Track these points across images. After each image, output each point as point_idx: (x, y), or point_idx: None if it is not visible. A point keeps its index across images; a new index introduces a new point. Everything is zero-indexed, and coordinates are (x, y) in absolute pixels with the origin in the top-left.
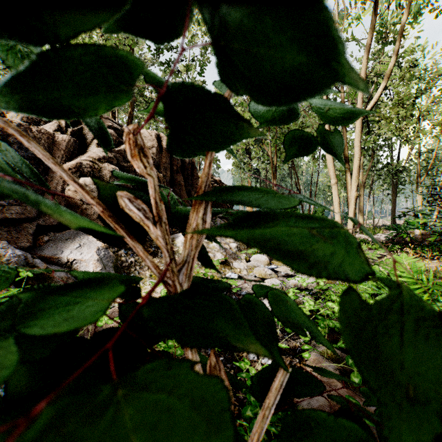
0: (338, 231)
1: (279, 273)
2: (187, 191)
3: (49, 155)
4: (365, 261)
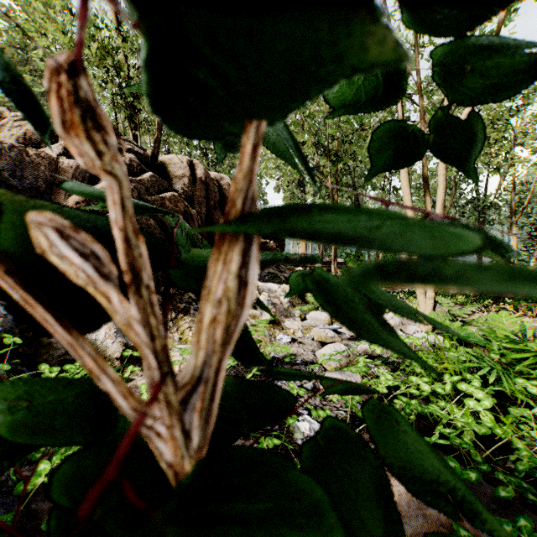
0: None
1: (343, 334)
2: None
3: None
4: None
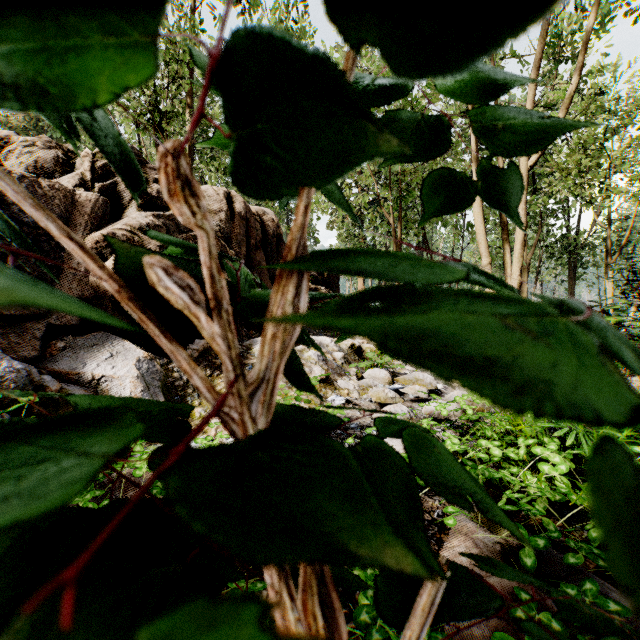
0: (555, 322)
1: (406, 395)
2: (271, 276)
3: (11, 187)
4: (624, 381)
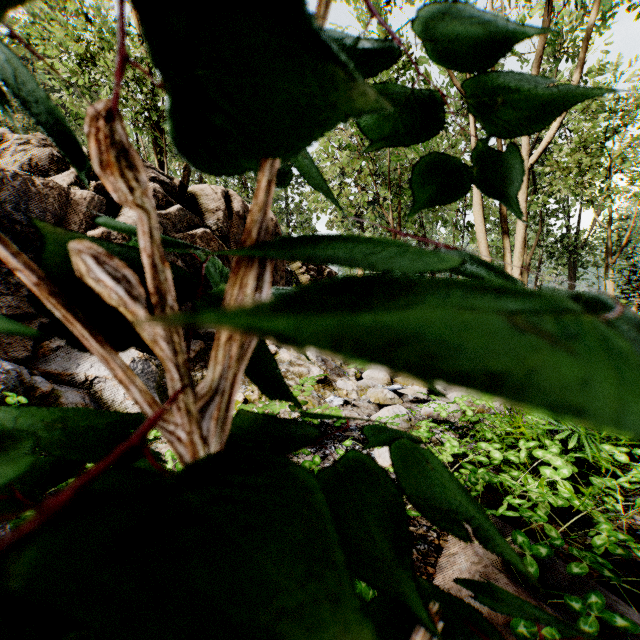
0: (579, 320)
1: (405, 396)
2: None
3: None
4: None
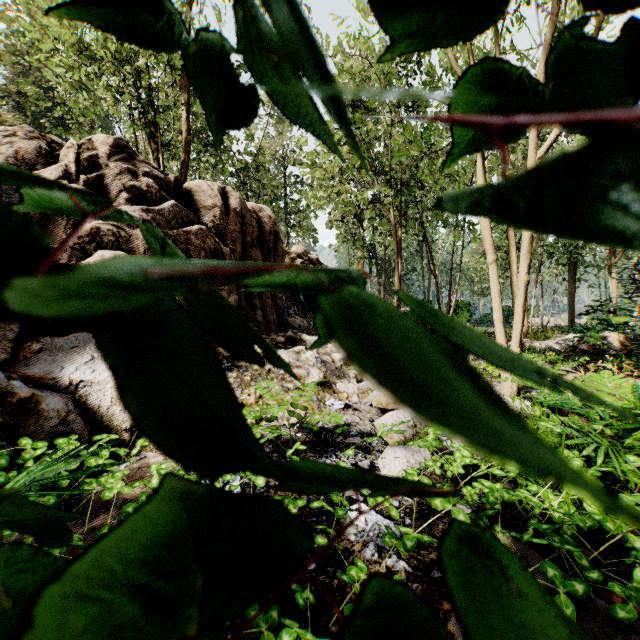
0: None
1: None
2: None
3: None
4: None
